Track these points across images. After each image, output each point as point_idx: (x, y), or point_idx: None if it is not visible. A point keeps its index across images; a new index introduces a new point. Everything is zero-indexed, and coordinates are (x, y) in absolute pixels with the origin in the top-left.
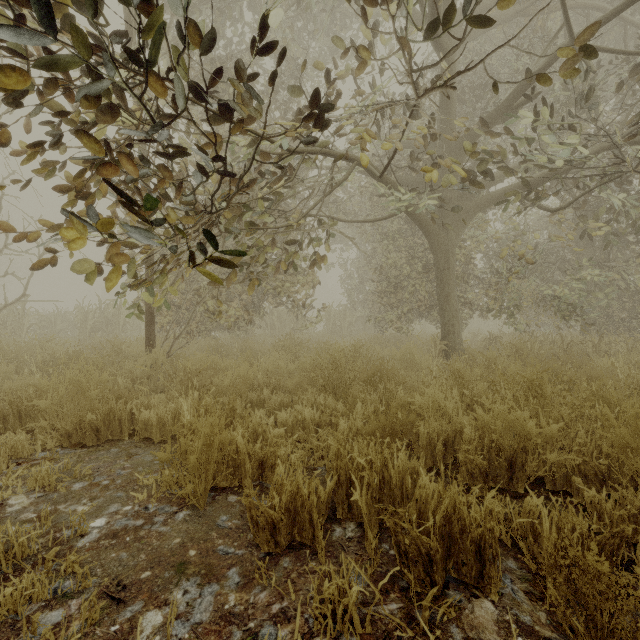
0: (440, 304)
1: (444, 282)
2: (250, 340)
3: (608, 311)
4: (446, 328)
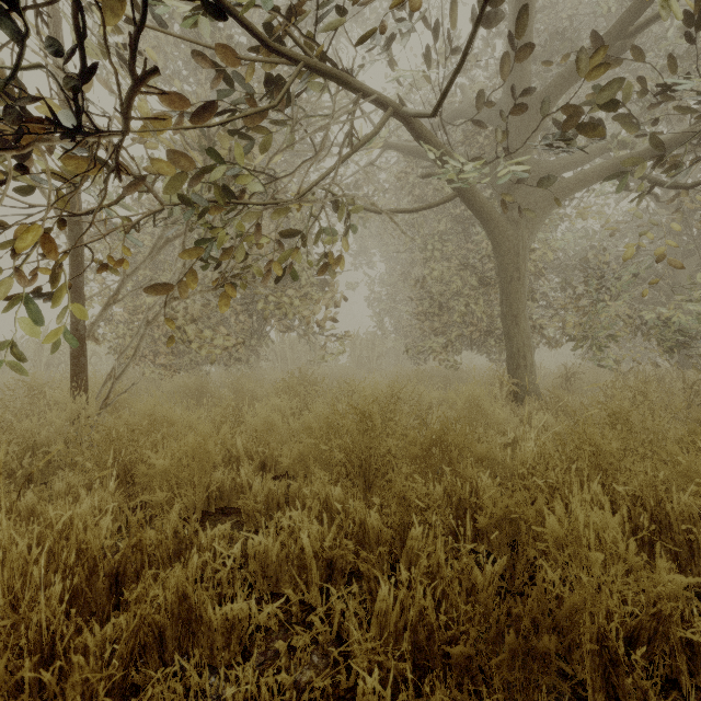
0: (506, 328)
1: (512, 298)
2: (245, 378)
3: None
4: (515, 361)
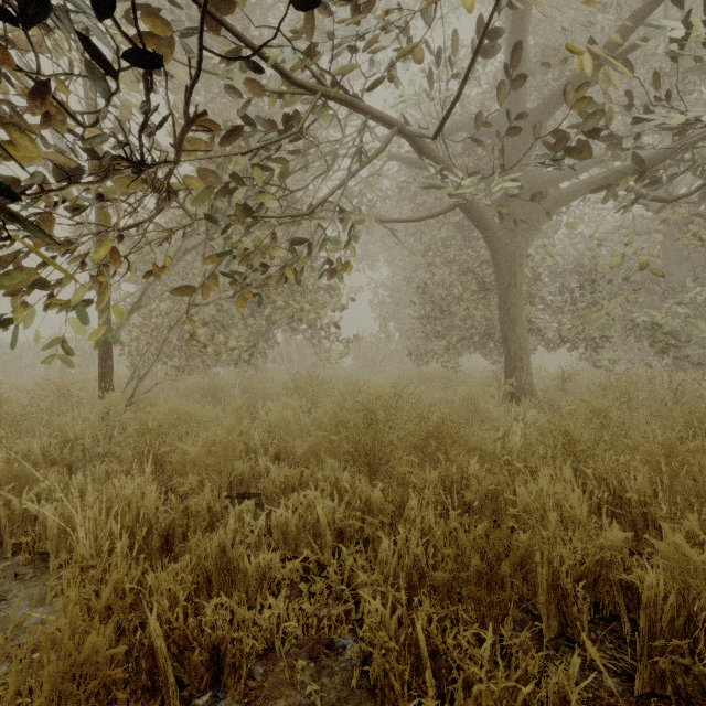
0: (503, 331)
1: (509, 303)
2: (255, 379)
3: (705, 341)
4: (512, 363)
